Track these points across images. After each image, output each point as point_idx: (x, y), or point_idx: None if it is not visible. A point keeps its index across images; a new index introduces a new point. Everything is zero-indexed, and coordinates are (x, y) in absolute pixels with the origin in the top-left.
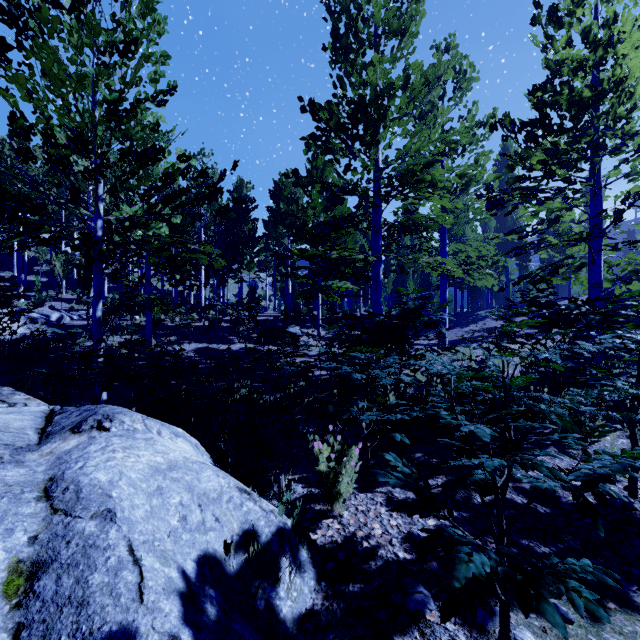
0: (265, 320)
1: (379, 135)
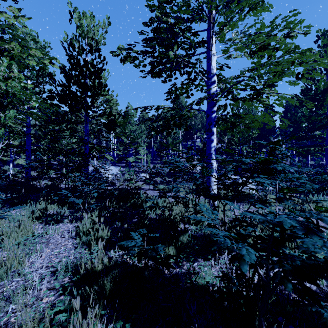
0: None
1: (324, 103)
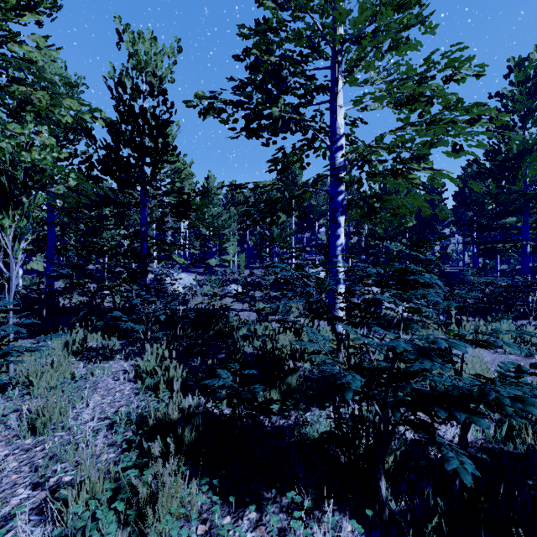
0: (451, 273)
1: (520, 173)
